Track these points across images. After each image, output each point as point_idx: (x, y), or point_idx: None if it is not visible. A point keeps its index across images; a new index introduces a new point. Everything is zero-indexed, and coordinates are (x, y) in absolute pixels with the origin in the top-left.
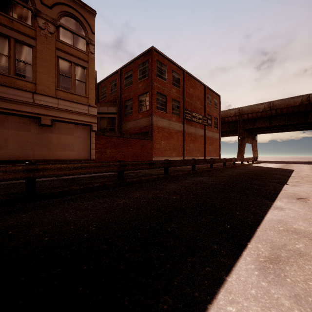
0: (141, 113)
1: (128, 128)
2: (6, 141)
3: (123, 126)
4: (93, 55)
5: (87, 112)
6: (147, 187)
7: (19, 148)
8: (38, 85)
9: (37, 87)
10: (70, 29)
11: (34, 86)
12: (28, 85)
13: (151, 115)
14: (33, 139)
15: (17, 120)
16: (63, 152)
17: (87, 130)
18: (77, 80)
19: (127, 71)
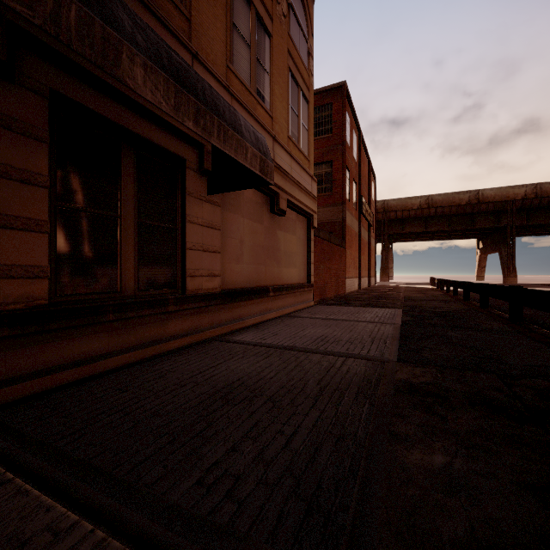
0: None
1: None
2: (241, 243)
3: None
4: (312, 78)
5: (310, 191)
6: None
7: (252, 260)
8: (274, 123)
9: (273, 126)
10: (297, 18)
11: (271, 123)
12: (266, 120)
13: (343, 203)
14: (265, 240)
15: (251, 196)
16: (288, 269)
17: (304, 225)
18: (302, 124)
19: None
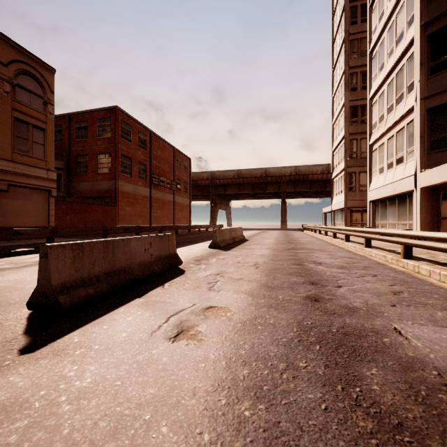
0: (101, 174)
1: (82, 190)
2: None
3: (73, 187)
4: (52, 115)
5: (46, 177)
6: None
7: None
8: None
9: None
10: (28, 88)
11: None
12: None
13: (115, 179)
14: None
15: None
16: (19, 219)
17: (44, 195)
18: (35, 142)
19: (80, 121)
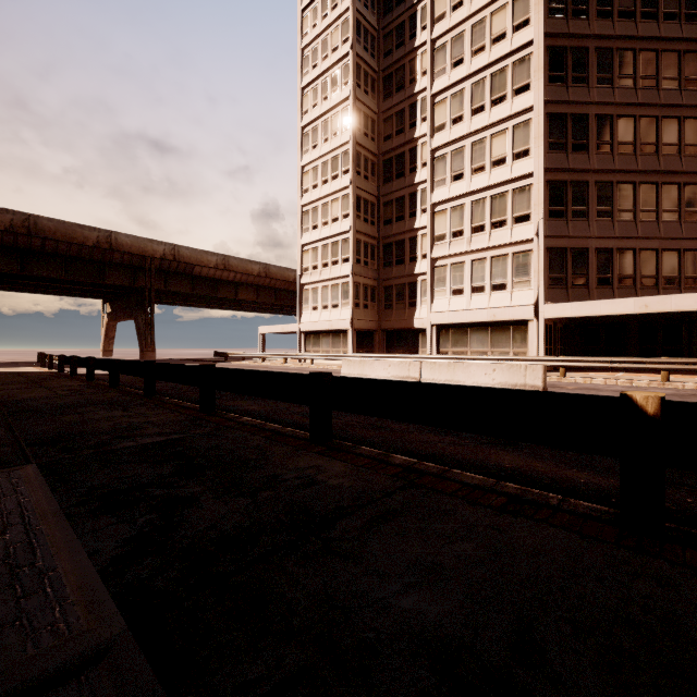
0: None
1: None
2: None
3: None
4: None
5: None
6: (377, 429)
7: None
8: None
9: None
10: None
11: None
12: None
13: None
14: None
15: None
16: None
17: None
18: None
19: None
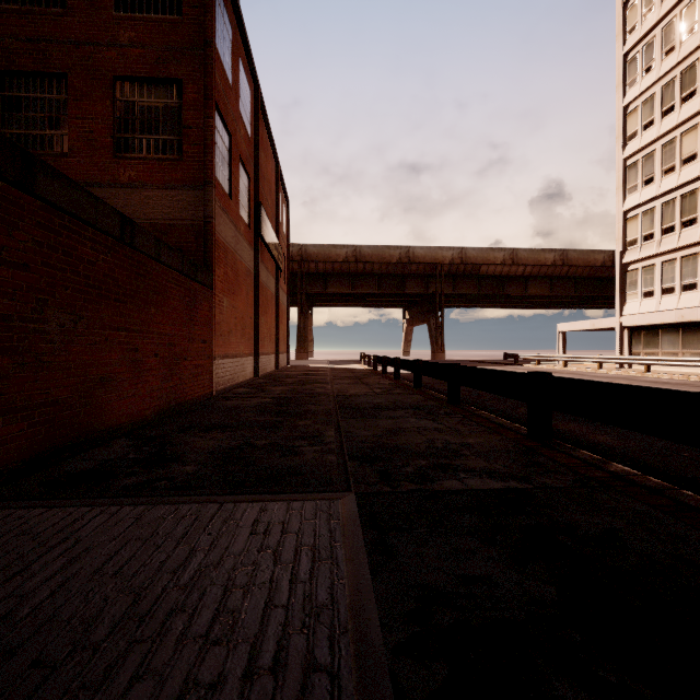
0: (135, 161)
1: None
2: None
3: None
4: None
5: None
6: None
7: None
8: None
9: None
10: None
11: None
12: None
13: (207, 183)
14: None
15: None
16: None
17: None
18: None
19: None
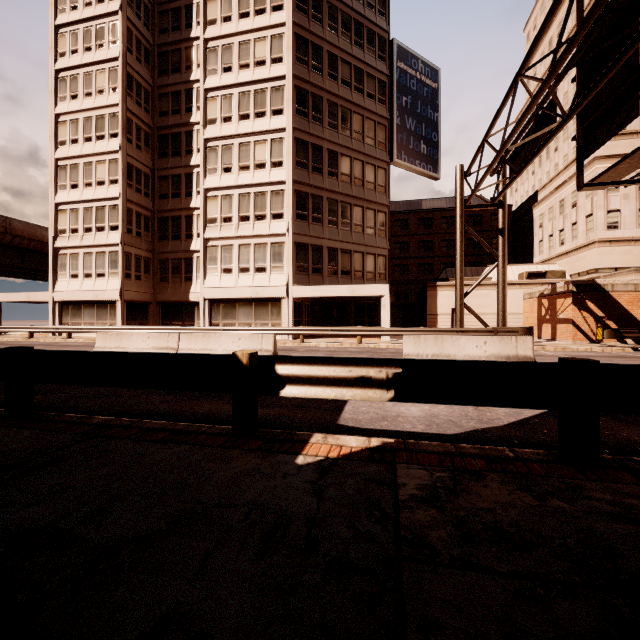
0: None
1: None
2: None
3: None
4: None
5: None
6: (104, 398)
7: None
8: None
9: None
10: None
11: None
12: None
13: None
14: None
15: None
16: None
17: None
18: None
19: None
